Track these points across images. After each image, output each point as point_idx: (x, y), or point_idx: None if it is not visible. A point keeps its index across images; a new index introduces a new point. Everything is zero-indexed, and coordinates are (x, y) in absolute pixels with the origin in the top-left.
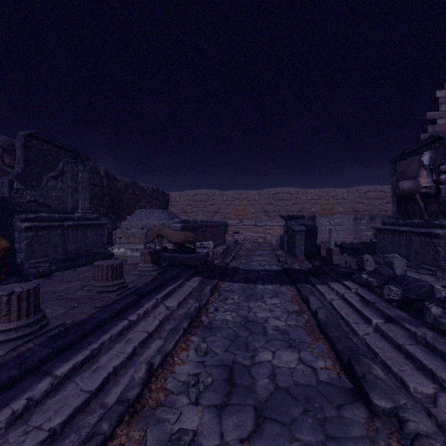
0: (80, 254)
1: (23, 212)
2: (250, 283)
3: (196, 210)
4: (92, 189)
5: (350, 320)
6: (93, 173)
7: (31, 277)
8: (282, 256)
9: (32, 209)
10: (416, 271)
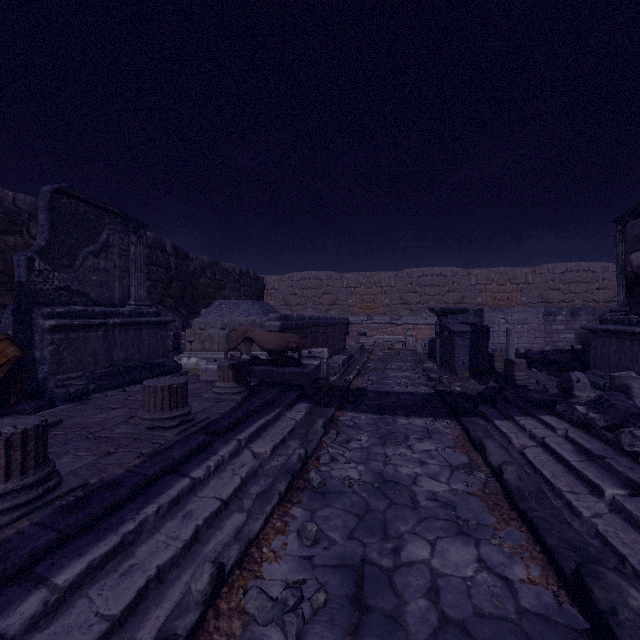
0: (132, 366)
1: (48, 305)
2: (386, 415)
3: (304, 301)
4: (154, 271)
5: (562, 487)
6: (156, 249)
7: (58, 401)
8: (433, 371)
9: (62, 300)
10: None
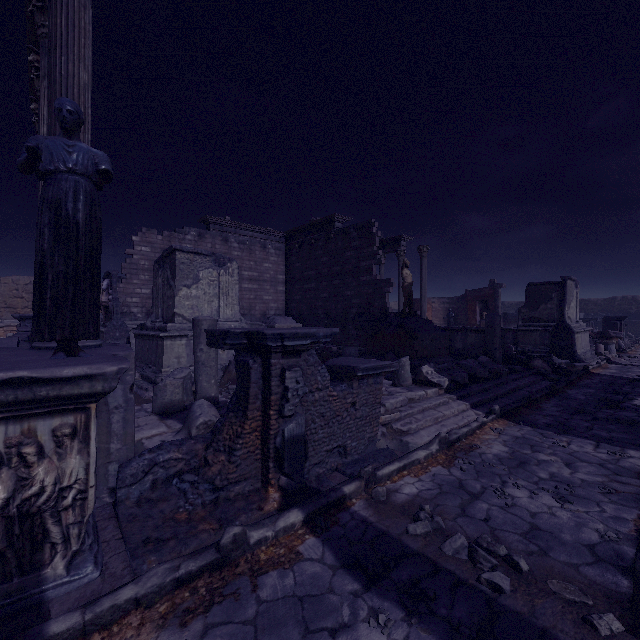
0: None
1: None
2: None
3: None
4: None
5: None
6: None
7: None
8: None
9: None
10: None
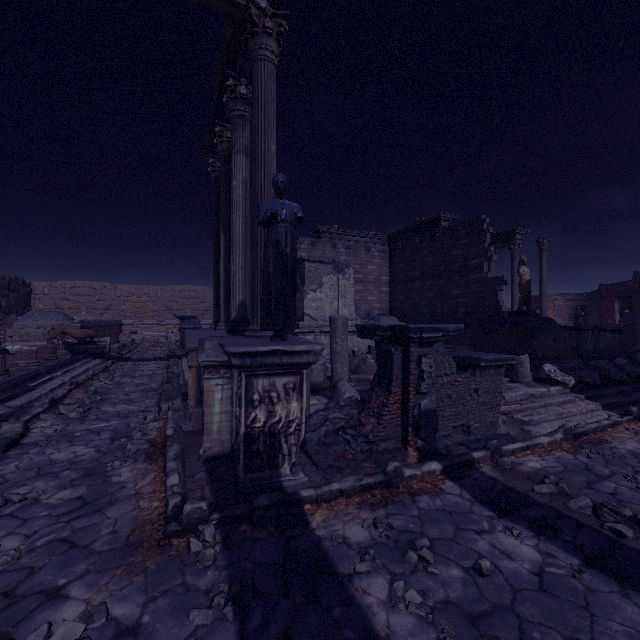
0: None
1: None
2: (140, 361)
3: (78, 306)
4: None
5: (184, 364)
6: None
7: None
8: (174, 349)
9: None
10: None
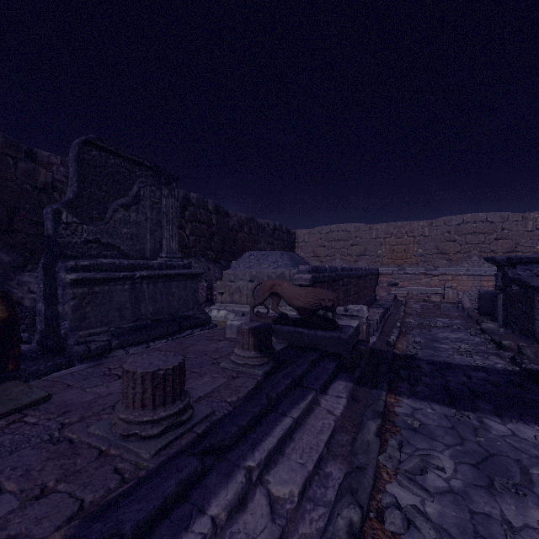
0: (160, 320)
1: (77, 258)
2: (466, 412)
3: (332, 252)
4: (198, 227)
5: None
6: (200, 208)
7: (75, 360)
8: (500, 335)
9: (91, 253)
10: None
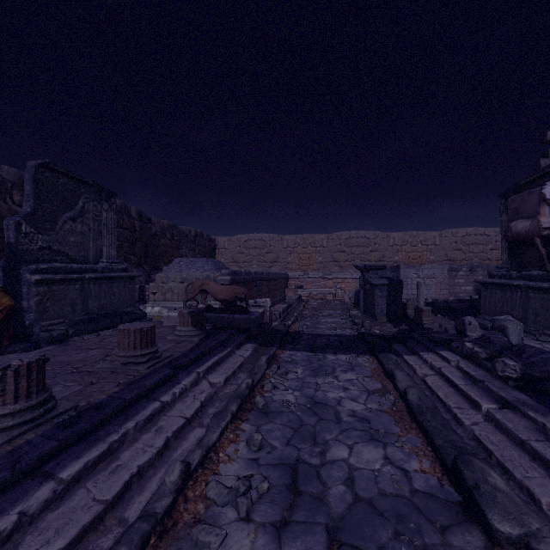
0: (104, 314)
1: (33, 262)
2: (317, 353)
3: (250, 259)
4: (121, 233)
5: (452, 404)
6: (123, 214)
7: (43, 343)
8: (358, 317)
9: (44, 258)
10: (535, 338)
